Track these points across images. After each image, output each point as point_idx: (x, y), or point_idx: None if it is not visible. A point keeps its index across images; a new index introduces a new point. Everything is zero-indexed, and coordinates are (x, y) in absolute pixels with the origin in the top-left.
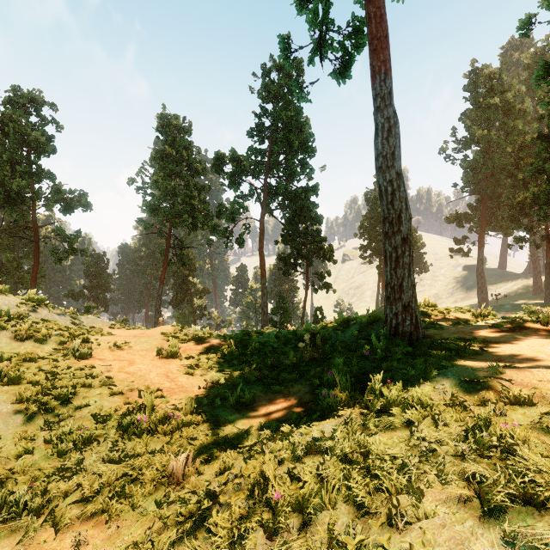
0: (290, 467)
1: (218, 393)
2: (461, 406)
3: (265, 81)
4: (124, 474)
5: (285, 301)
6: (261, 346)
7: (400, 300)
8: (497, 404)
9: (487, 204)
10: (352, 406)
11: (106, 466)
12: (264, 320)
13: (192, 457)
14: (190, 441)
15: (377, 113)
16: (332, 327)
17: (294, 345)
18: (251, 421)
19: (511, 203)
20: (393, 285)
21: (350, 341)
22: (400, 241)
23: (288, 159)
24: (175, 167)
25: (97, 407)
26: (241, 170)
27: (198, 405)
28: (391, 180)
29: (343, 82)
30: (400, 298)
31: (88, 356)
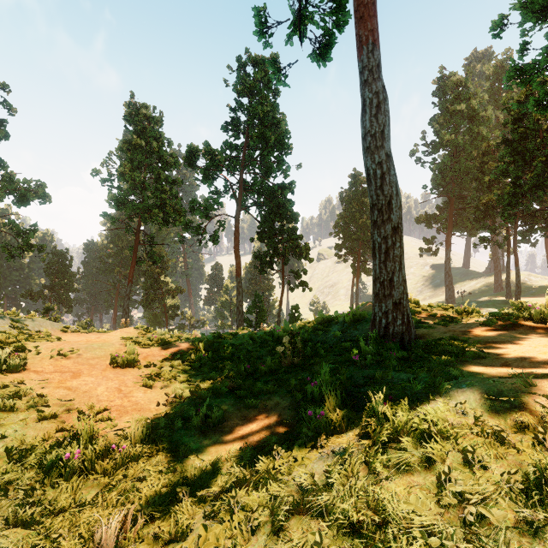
0: (268, 539)
1: (181, 410)
2: (493, 435)
3: (240, 74)
4: None
5: (261, 300)
6: (234, 350)
7: (391, 297)
8: (545, 433)
9: (454, 206)
10: (345, 429)
11: (4, 536)
12: (239, 320)
13: (134, 511)
14: (137, 482)
15: (365, 87)
16: (312, 327)
17: (271, 348)
18: (219, 448)
19: (476, 205)
20: (382, 280)
21: (332, 343)
22: (391, 230)
23: (264, 155)
24: (145, 158)
25: (16, 439)
26: (215, 165)
27: (154, 427)
28: (380, 161)
29: (323, 65)
30: (390, 295)
31: (19, 368)
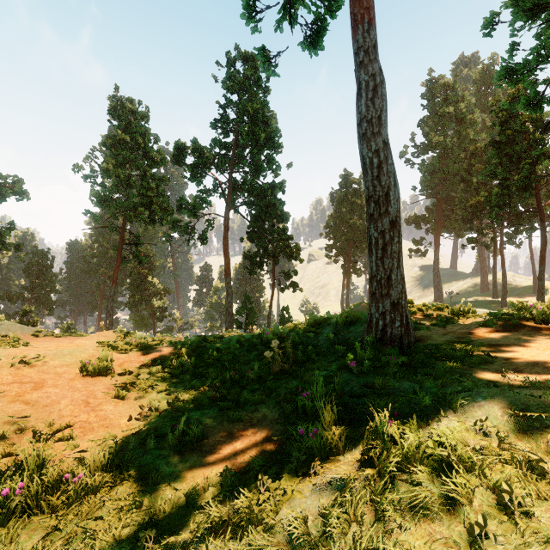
0: None
1: (155, 426)
2: (527, 464)
3: (229, 70)
4: None
5: (251, 301)
6: (220, 355)
7: (389, 296)
8: None
9: (442, 208)
10: (342, 450)
11: None
12: (228, 322)
13: None
14: (92, 521)
15: (360, 69)
16: (302, 330)
17: (259, 352)
18: (196, 472)
19: (464, 206)
20: (379, 279)
21: (324, 346)
22: (388, 224)
23: (254, 153)
24: (130, 154)
25: None
26: (203, 162)
27: (123, 448)
28: (377, 149)
29: (314, 54)
30: (387, 294)
31: None
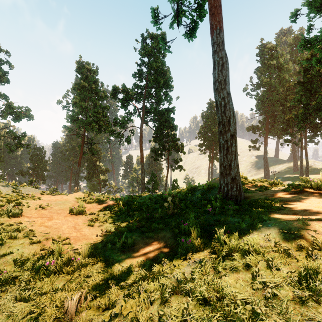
0: (159, 307)
1: (110, 239)
2: (284, 252)
3: (143, 44)
4: (29, 313)
5: (155, 176)
6: (140, 205)
7: (230, 175)
8: (312, 251)
9: (269, 121)
10: (202, 249)
11: (15, 306)
12: (142, 188)
13: (85, 293)
14: (86, 278)
15: (215, 54)
16: (184, 192)
17: (161, 204)
18: (131, 260)
19: (282, 120)
20: (225, 165)
21: (196, 201)
22: (230, 136)
23: (157, 91)
24: (87, 94)
25: (18, 254)
26: (128, 97)
27: (95, 248)
28: (224, 97)
29: (191, 40)
30: (229, 173)
31: (18, 215)
